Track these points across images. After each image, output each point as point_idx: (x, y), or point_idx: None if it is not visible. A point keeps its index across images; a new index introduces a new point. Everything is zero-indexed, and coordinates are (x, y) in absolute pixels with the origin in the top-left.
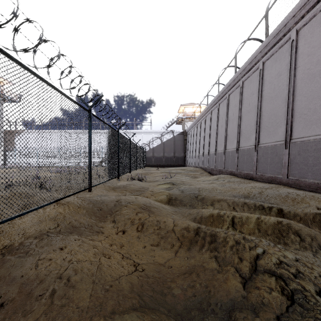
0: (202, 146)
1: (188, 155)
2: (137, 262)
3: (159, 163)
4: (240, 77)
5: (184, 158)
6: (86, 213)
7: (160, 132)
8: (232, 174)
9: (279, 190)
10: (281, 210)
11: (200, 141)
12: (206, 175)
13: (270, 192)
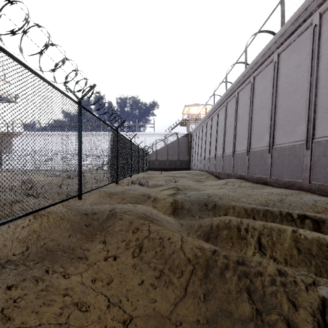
0: (208, 149)
1: (193, 158)
2: (129, 311)
3: (162, 166)
4: (251, 73)
5: (189, 161)
6: (69, 229)
7: (164, 134)
8: (242, 178)
9: (303, 197)
10: (318, 225)
11: (206, 143)
12: (213, 179)
13: (293, 200)
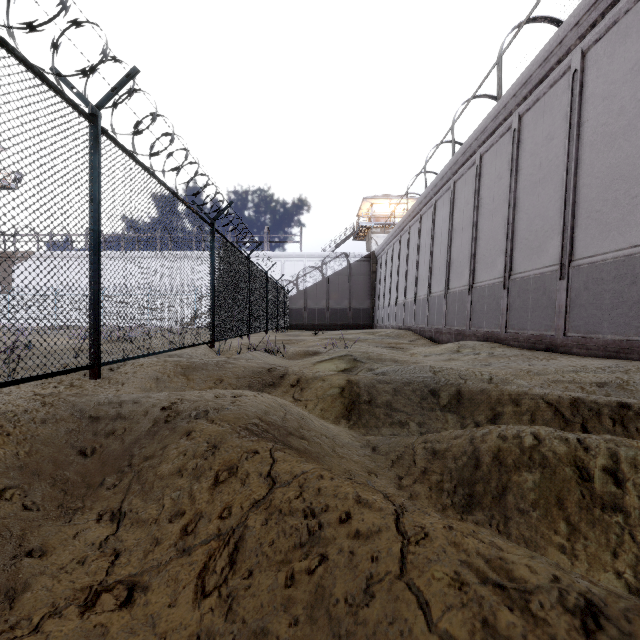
0: (413, 282)
1: (381, 304)
2: None
3: (317, 321)
4: (513, 107)
5: (372, 311)
6: (14, 468)
7: (321, 256)
8: (492, 339)
9: None
10: None
11: (407, 271)
12: (424, 345)
13: None
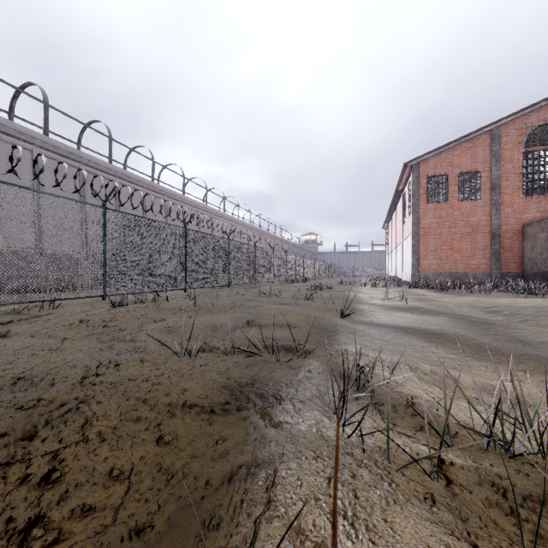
0: None
1: None
2: None
3: None
4: None
5: None
6: None
7: None
8: None
9: None
10: None
11: None
12: None
13: None
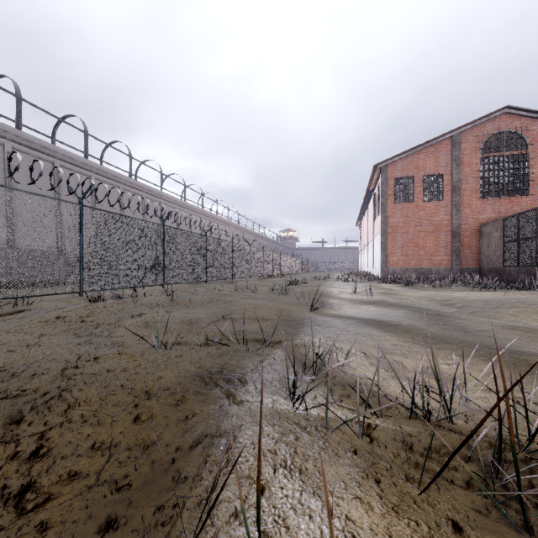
0: None
1: None
2: None
3: None
4: None
5: None
6: None
7: None
8: None
9: None
10: None
11: None
12: None
13: None
